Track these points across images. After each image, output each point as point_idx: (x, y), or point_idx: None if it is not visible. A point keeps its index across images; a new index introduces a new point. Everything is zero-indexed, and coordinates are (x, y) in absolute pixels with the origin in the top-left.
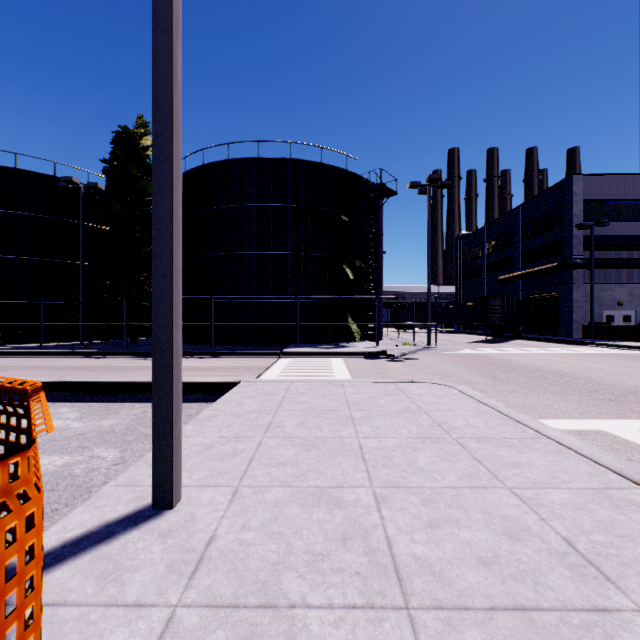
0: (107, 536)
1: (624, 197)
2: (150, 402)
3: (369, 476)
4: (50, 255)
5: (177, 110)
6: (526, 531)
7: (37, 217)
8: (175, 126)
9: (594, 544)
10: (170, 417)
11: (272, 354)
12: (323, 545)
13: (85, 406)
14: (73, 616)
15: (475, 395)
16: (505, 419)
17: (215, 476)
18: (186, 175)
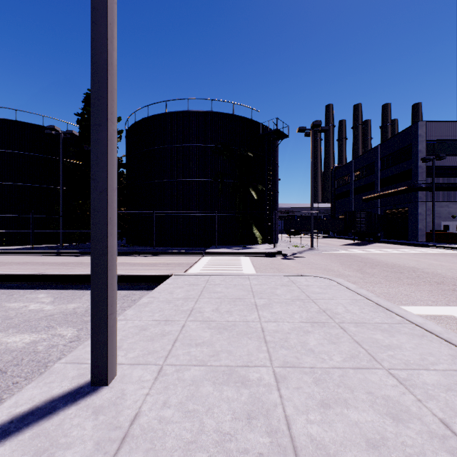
0: (49, 412)
1: (456, 138)
2: None
3: (270, 356)
4: (40, 182)
5: (112, 57)
6: (406, 412)
7: (30, 155)
8: (110, 70)
9: None
10: (105, 310)
11: (197, 253)
12: (231, 424)
13: (58, 292)
14: None
15: (350, 286)
16: (376, 306)
17: (145, 355)
18: (136, 124)
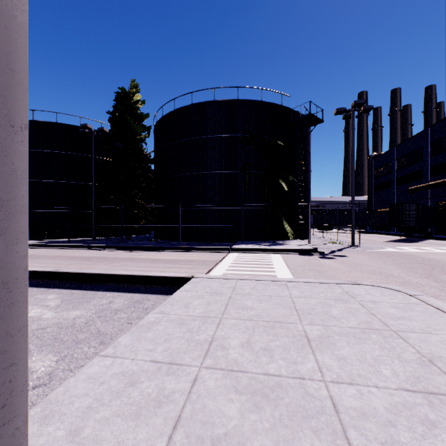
0: None
1: None
2: (119, 292)
3: None
4: (77, 179)
5: None
6: None
7: (69, 154)
8: None
9: None
10: None
11: (223, 249)
12: None
13: (68, 293)
14: None
15: (444, 307)
16: None
17: None
18: (163, 119)
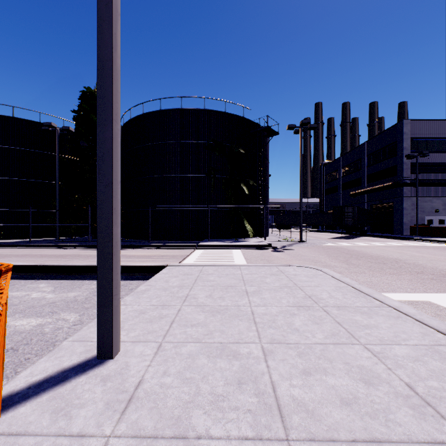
0: (62, 380)
1: (440, 136)
2: None
3: (258, 335)
4: (36, 177)
5: (116, 63)
6: (377, 378)
7: (27, 151)
8: (114, 75)
9: (430, 388)
10: (111, 291)
11: (191, 246)
12: (223, 388)
13: (57, 282)
14: (30, 444)
15: (335, 275)
16: (357, 293)
17: (145, 334)
18: (131, 121)
